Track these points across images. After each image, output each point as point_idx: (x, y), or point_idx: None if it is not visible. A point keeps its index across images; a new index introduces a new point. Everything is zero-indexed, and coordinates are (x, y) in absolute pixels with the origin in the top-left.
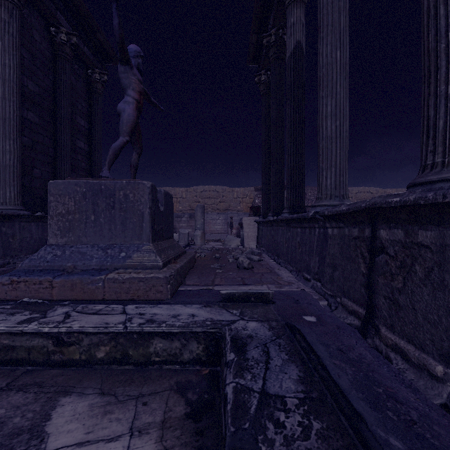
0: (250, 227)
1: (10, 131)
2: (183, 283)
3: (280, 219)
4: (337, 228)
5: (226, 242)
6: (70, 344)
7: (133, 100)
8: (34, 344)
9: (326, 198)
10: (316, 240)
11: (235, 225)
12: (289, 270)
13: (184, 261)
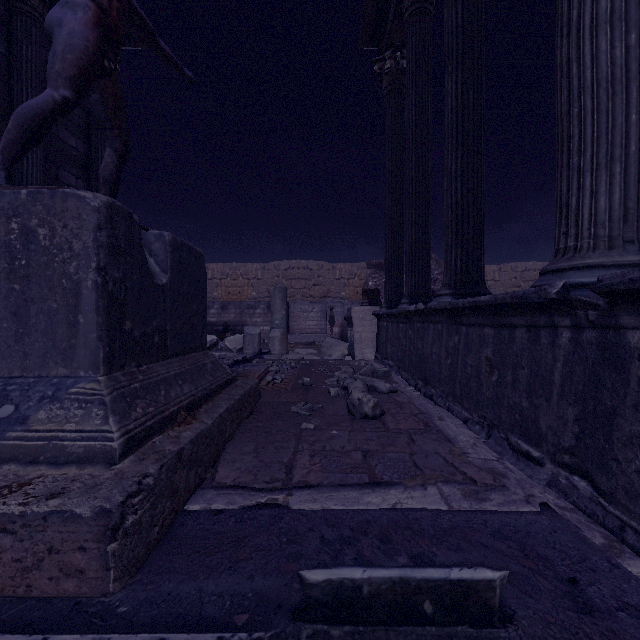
0: (365, 324)
1: None
2: (209, 478)
3: (435, 307)
4: None
5: (324, 350)
6: None
7: (88, 2)
8: None
9: (596, 247)
10: (564, 361)
11: (337, 320)
12: (460, 417)
13: (219, 410)
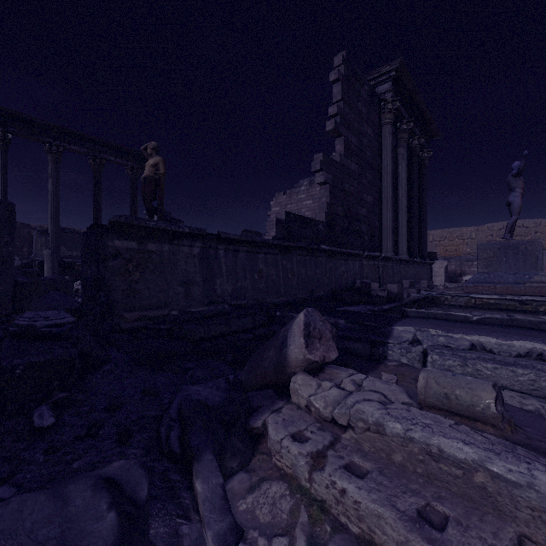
0: None
1: (404, 214)
2: None
3: None
4: None
5: None
6: (527, 304)
7: (520, 194)
8: (510, 303)
9: None
10: None
11: None
12: None
13: None
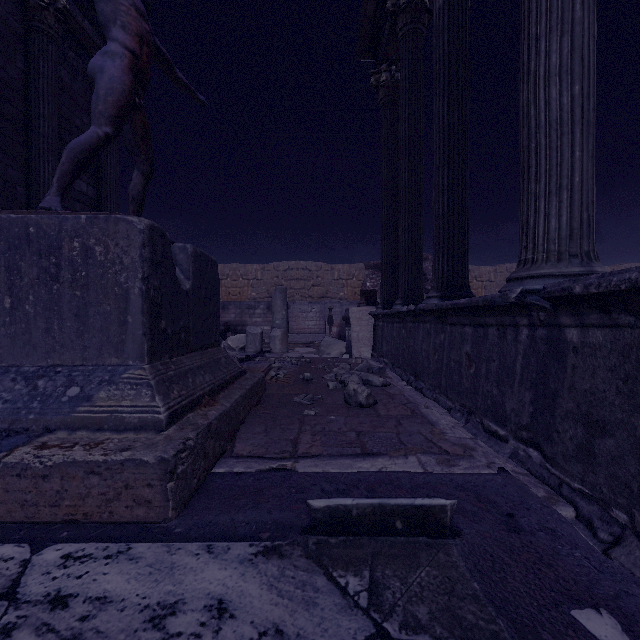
0: (362, 323)
1: None
2: (228, 451)
3: (423, 308)
4: (606, 328)
5: (323, 349)
6: None
7: (124, 51)
8: None
9: (548, 260)
10: (523, 354)
11: (335, 320)
12: (444, 406)
13: (234, 396)
